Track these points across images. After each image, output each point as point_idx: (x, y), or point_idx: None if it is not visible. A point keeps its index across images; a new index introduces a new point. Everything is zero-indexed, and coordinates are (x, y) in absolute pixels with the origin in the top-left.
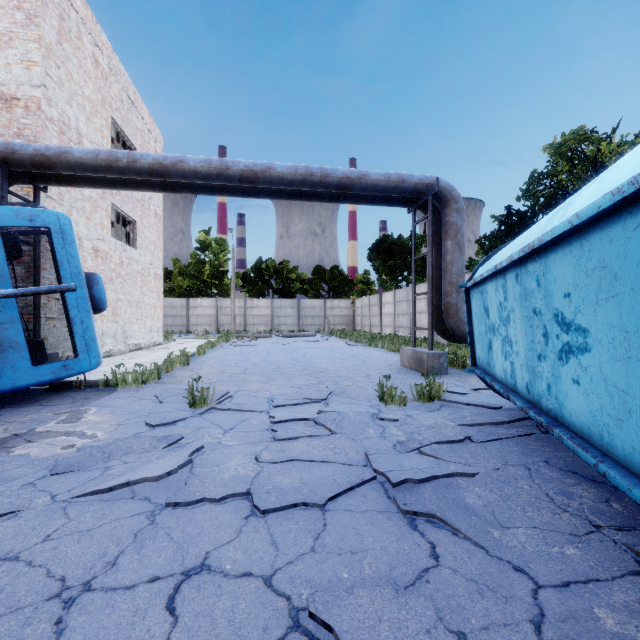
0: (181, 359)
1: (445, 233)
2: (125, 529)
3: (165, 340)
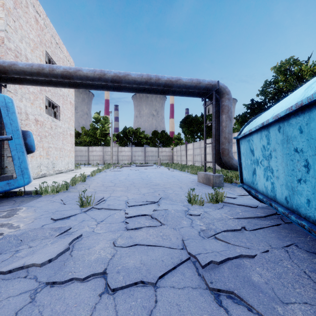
0: (81, 178)
1: (222, 111)
2: (10, 308)
3: (76, 168)
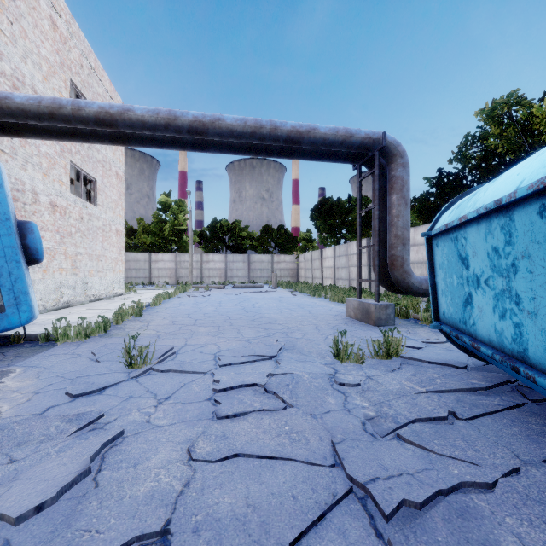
0: (134, 310)
1: (391, 187)
2: None
3: (127, 291)
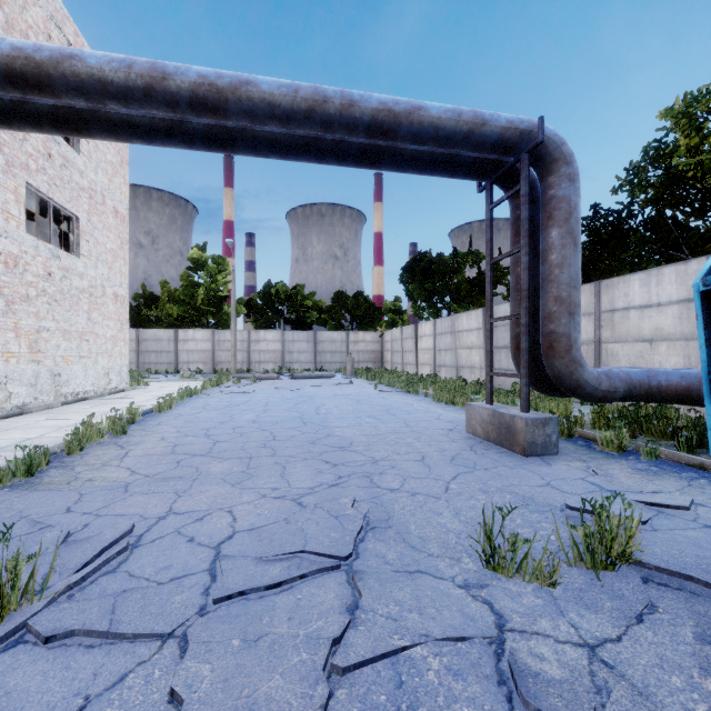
0: (116, 423)
1: (548, 217)
2: None
3: (134, 384)
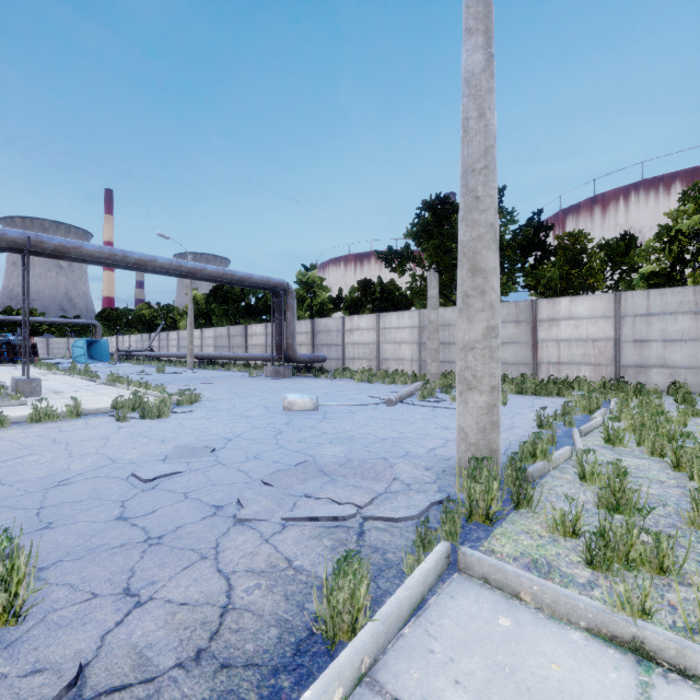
0: None
1: (97, 332)
2: None
3: None
